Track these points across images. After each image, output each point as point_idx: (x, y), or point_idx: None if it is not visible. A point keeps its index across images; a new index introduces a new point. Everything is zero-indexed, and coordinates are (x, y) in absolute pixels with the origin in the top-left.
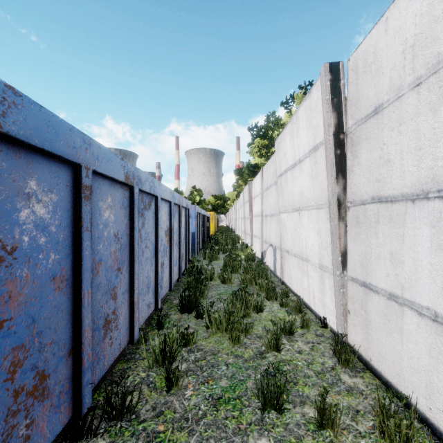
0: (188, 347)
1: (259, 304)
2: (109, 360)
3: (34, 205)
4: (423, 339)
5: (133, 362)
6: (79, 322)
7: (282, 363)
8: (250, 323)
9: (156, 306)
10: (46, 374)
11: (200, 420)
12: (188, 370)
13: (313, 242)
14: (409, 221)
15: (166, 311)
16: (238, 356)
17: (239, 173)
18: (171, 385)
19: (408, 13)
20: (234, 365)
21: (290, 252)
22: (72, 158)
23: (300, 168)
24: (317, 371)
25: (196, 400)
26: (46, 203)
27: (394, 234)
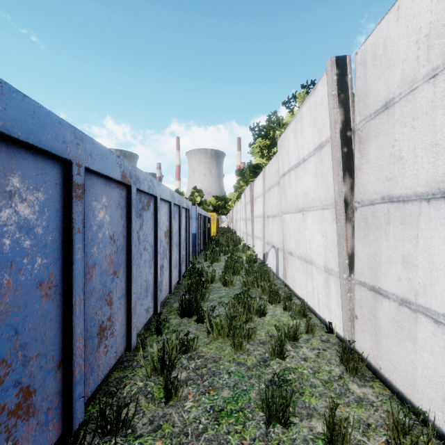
0: (188, 354)
1: (261, 308)
2: (103, 369)
3: (18, 205)
4: (440, 349)
5: (130, 370)
6: (70, 332)
7: (287, 371)
8: (253, 328)
9: (155, 310)
10: (32, 389)
11: (200, 435)
12: (188, 379)
13: (317, 244)
14: (423, 222)
15: (166, 315)
16: (240, 364)
17: (241, 173)
18: (170, 396)
19: (423, 0)
20: (237, 373)
21: (293, 254)
22: (61, 153)
23: (304, 167)
24: (324, 380)
25: (196, 412)
26: (31, 202)
27: (406, 236)
